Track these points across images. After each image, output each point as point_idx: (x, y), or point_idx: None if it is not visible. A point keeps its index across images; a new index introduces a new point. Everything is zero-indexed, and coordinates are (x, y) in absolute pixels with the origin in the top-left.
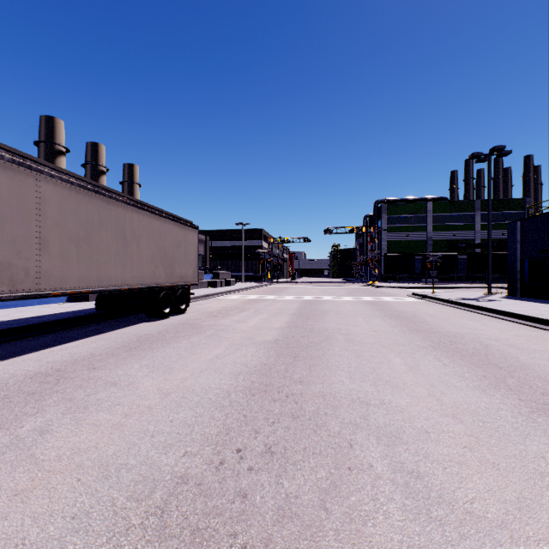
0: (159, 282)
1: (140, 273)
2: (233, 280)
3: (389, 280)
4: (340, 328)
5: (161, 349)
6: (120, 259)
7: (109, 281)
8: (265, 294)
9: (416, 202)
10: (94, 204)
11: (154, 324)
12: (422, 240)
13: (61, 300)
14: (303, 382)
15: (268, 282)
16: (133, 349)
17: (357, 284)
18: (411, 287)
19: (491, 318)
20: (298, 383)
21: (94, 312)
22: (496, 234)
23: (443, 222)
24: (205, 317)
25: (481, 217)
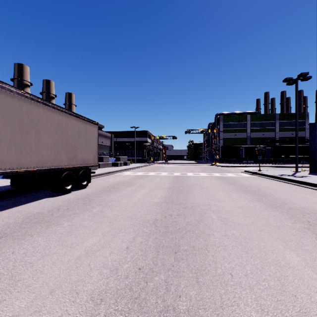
0: (60, 165)
1: (39, 157)
2: (129, 162)
3: (224, 162)
4: (209, 203)
5: (33, 237)
6: (15, 145)
7: (1, 165)
8: (148, 171)
9: (240, 114)
10: None
11: (54, 200)
12: (244, 138)
13: None
14: None
15: (151, 163)
16: (3, 237)
17: (205, 164)
18: (240, 166)
19: None
20: None
21: (8, 189)
22: (288, 134)
23: (256, 127)
24: (100, 192)
25: (279, 124)
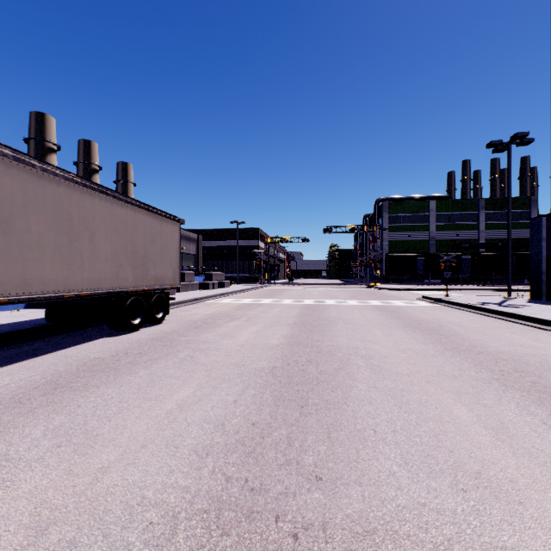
0: (124, 286)
1: (95, 274)
2: (227, 281)
3: (391, 282)
4: (357, 345)
5: (101, 389)
6: (62, 256)
7: (42, 286)
8: (261, 297)
9: (418, 200)
10: (15, 177)
11: (116, 340)
12: (424, 240)
13: (17, 307)
14: (322, 478)
15: (265, 284)
16: (58, 389)
17: (358, 285)
18: (416, 289)
19: (536, 330)
20: (313, 481)
21: (43, 324)
22: (500, 234)
23: (446, 221)
24: (185, 329)
25: (485, 216)
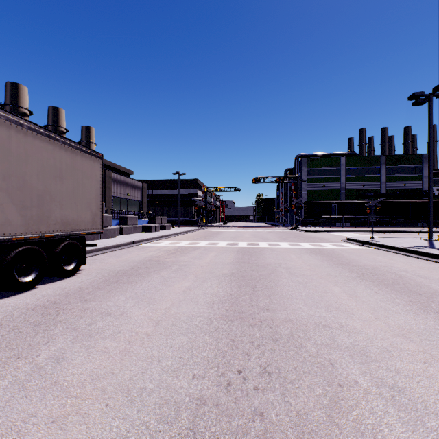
0: (3, 233)
1: None
2: (169, 224)
3: (308, 225)
4: (325, 320)
5: None
6: None
7: None
8: (197, 240)
9: (331, 156)
10: None
11: None
12: (336, 190)
13: None
14: None
15: (203, 226)
16: None
17: (282, 228)
18: (334, 231)
19: None
20: None
21: None
22: (398, 185)
23: (354, 174)
24: (95, 286)
25: (386, 170)
